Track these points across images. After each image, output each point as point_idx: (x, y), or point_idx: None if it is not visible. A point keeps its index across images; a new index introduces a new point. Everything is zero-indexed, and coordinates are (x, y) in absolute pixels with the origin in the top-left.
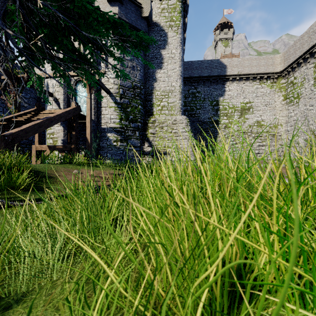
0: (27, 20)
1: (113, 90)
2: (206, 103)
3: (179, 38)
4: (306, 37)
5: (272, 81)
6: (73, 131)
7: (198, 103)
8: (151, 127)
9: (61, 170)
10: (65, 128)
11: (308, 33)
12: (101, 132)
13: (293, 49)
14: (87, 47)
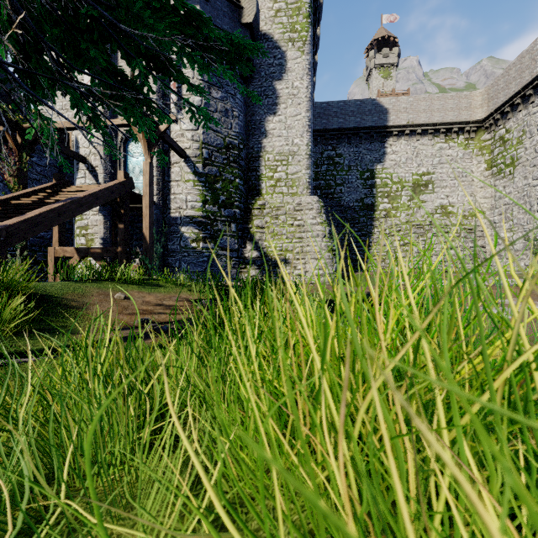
0: (16, 6)
1: (191, 151)
2: (353, 175)
3: (306, 61)
4: (527, 59)
5: (468, 137)
6: (121, 222)
7: (339, 175)
8: (257, 215)
9: (92, 293)
10: (107, 217)
11: (531, 53)
12: (171, 224)
13: (504, 81)
14: (136, 64)
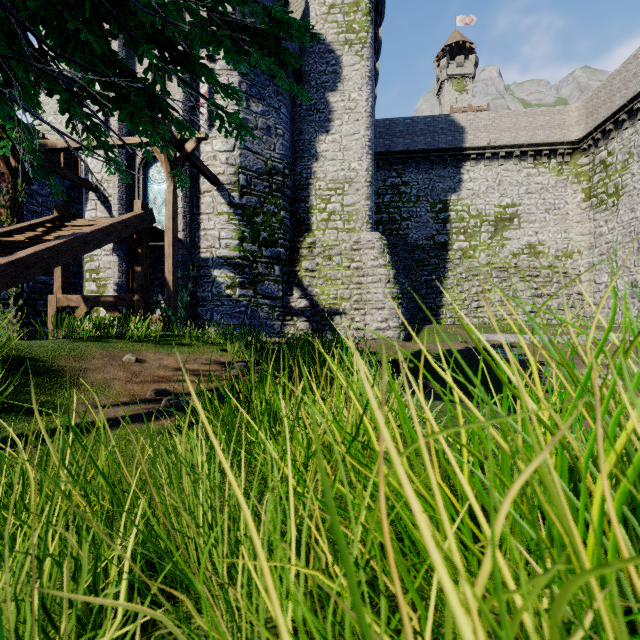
0: None
1: (225, 177)
2: (422, 208)
3: (366, 67)
4: (635, 66)
5: (561, 161)
6: (138, 264)
7: (405, 207)
8: (306, 256)
9: (94, 355)
10: (123, 258)
11: None
12: (201, 266)
13: (606, 93)
14: (144, 52)
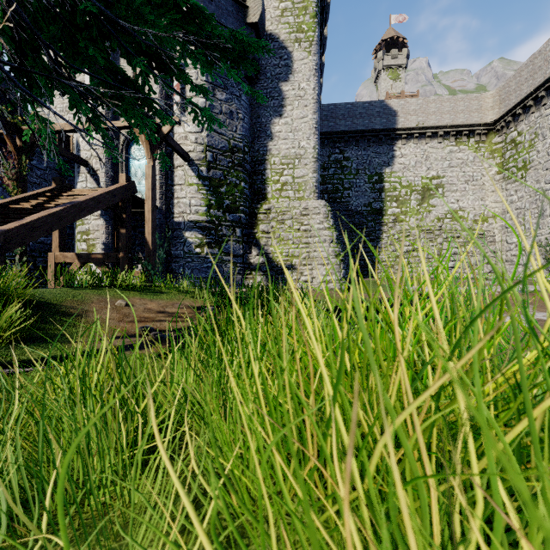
0: (11, 1)
1: (195, 154)
2: (361, 179)
3: (313, 61)
4: (539, 60)
5: (478, 140)
6: (122, 227)
7: (347, 178)
8: (263, 220)
9: (92, 300)
10: (109, 222)
11: (544, 54)
12: (174, 229)
13: (516, 82)
14: (137, 62)
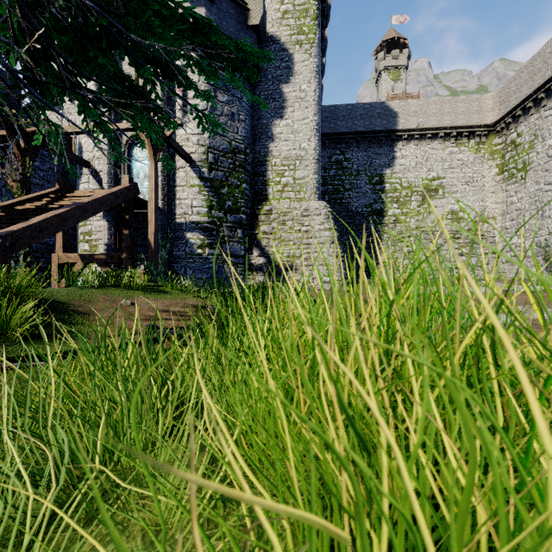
0: (28, 15)
1: (196, 155)
2: (362, 180)
3: (314, 63)
4: (539, 62)
5: (479, 141)
6: (125, 228)
7: (348, 179)
8: (264, 221)
9: (99, 299)
10: (111, 223)
11: (543, 56)
12: (176, 230)
13: (516, 84)
14: (144, 71)
